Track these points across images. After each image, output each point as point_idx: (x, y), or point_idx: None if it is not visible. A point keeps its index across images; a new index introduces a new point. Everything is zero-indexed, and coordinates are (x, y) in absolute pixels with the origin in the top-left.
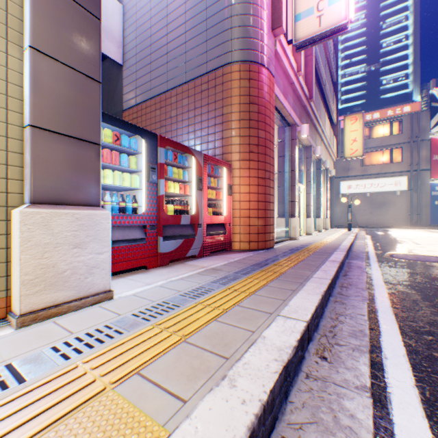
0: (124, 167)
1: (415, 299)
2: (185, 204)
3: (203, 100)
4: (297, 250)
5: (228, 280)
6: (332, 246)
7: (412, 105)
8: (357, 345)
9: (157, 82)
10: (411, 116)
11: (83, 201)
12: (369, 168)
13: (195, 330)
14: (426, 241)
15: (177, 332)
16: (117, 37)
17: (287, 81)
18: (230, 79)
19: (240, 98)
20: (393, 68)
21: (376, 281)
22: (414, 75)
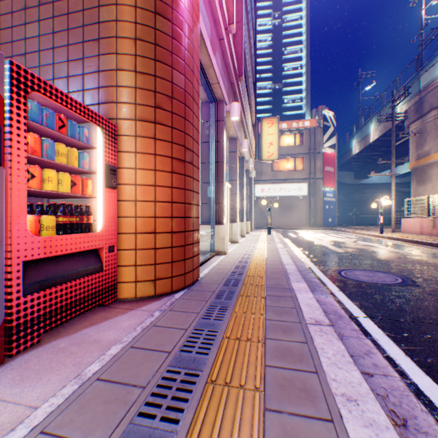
0: None
1: None
2: None
3: None
4: (238, 285)
5: None
6: (278, 267)
7: (311, 121)
8: None
9: None
10: (310, 131)
11: None
12: (279, 173)
13: None
14: (340, 245)
15: None
16: None
17: (215, 31)
18: None
19: None
20: (292, 90)
21: (415, 376)
22: (306, 100)
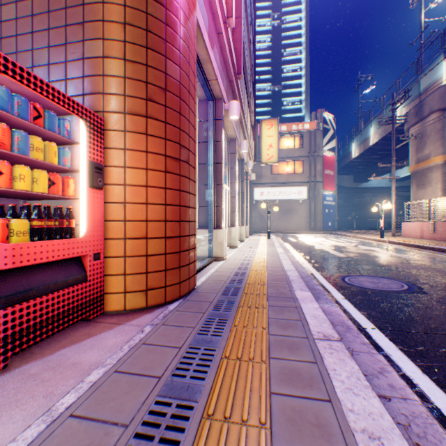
0: None
1: None
2: None
3: None
4: (237, 295)
5: None
6: (279, 274)
7: (311, 123)
8: None
9: None
10: (310, 133)
11: None
12: (279, 176)
13: None
14: (341, 249)
15: None
16: None
17: (213, 24)
18: None
19: None
20: (292, 92)
21: (436, 398)
22: (306, 102)
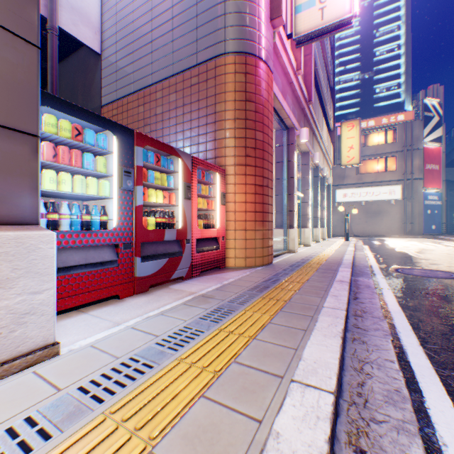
0: (87, 170)
1: (443, 332)
2: (170, 215)
3: (193, 96)
4: (298, 267)
5: (222, 314)
6: (335, 261)
7: (406, 113)
8: (400, 420)
9: (140, 74)
10: (405, 125)
11: (7, 218)
12: (365, 176)
13: (170, 424)
14: (425, 252)
15: (141, 429)
16: (94, 21)
17: (285, 80)
18: (224, 72)
19: (235, 94)
20: (386, 76)
21: (391, 306)
22: (406, 85)
